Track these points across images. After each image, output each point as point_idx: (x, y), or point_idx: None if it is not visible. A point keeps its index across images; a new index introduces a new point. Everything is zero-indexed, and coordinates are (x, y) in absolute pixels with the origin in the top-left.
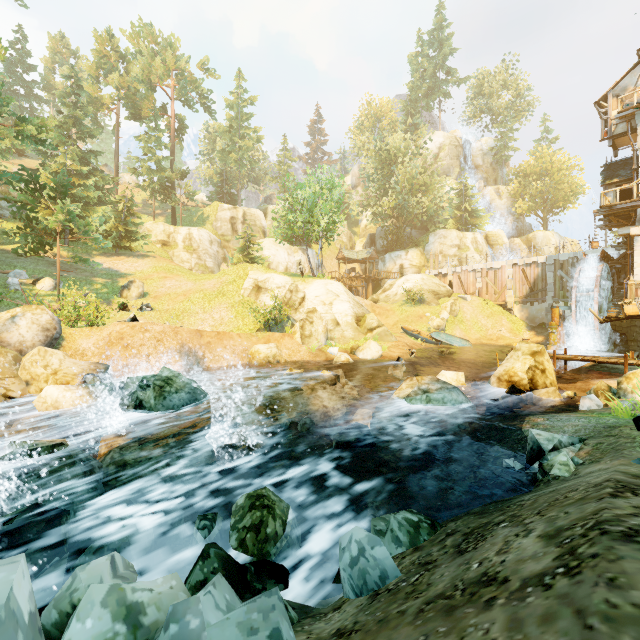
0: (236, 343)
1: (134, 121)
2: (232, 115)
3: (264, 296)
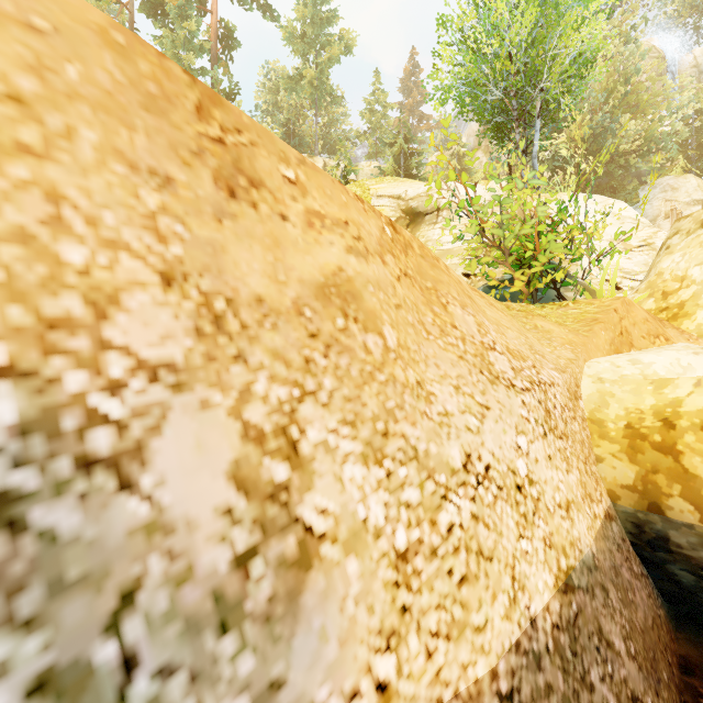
0: (508, 338)
1: (155, 20)
2: (306, 10)
3: (433, 229)
